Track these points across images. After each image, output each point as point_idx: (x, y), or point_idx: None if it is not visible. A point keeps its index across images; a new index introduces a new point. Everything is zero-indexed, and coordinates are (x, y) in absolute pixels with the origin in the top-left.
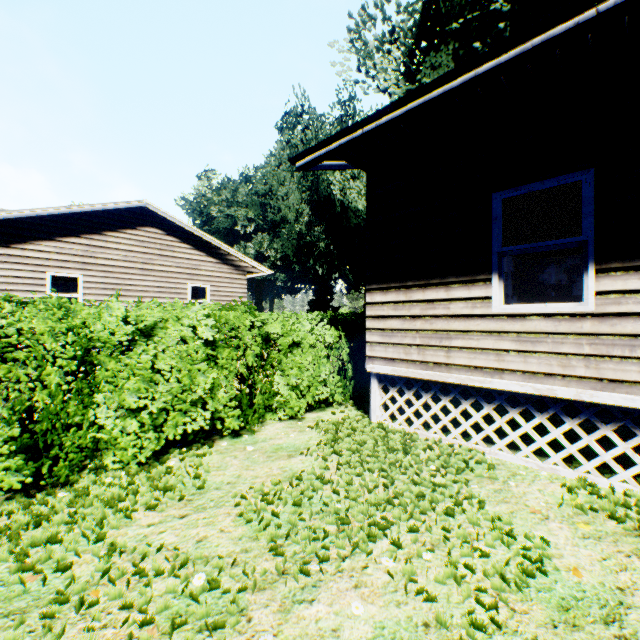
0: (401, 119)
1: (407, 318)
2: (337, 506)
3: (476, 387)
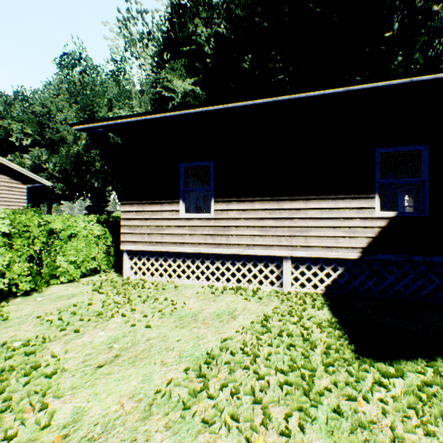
0: (135, 122)
1: (143, 220)
2: (97, 310)
3: (174, 252)
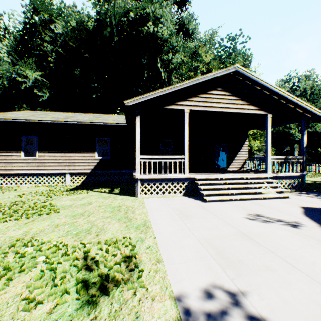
0: None
1: (1, 159)
2: None
3: (19, 173)
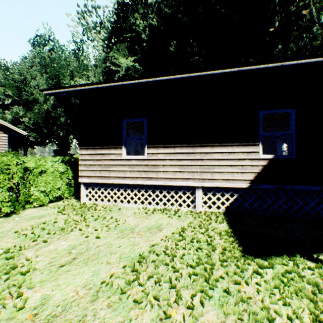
0: (89, 89)
1: (95, 160)
2: (61, 226)
3: (118, 184)
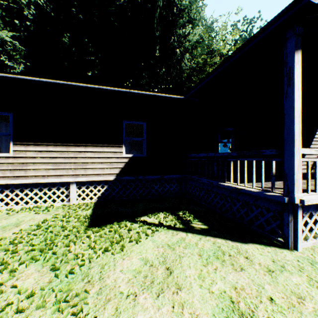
0: None
1: None
2: None
3: None
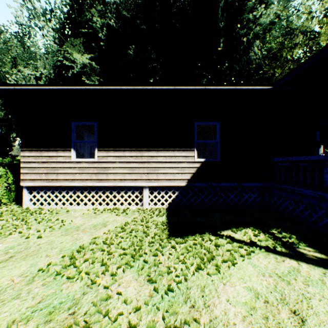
0: (32, 90)
1: (41, 163)
2: None
3: (67, 186)
